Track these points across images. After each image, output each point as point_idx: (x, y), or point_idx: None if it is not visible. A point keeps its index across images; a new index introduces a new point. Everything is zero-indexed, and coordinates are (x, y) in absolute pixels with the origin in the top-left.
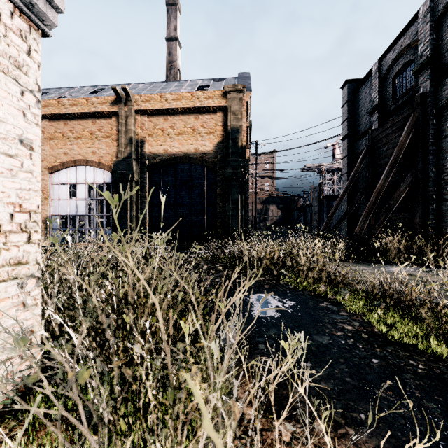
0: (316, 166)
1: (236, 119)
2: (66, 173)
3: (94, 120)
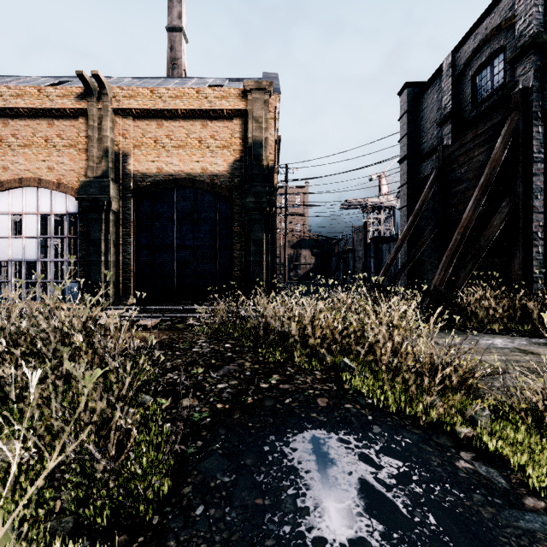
0: (358, 202)
1: (260, 128)
2: (6, 198)
3: (50, 120)
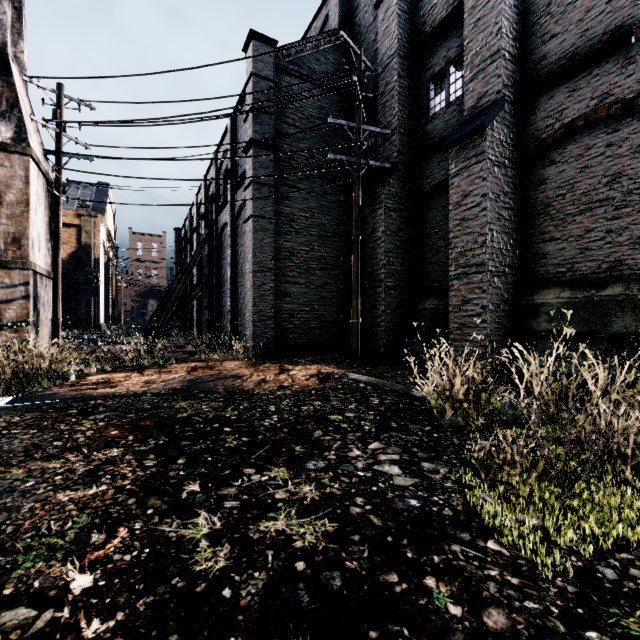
0: None
1: (90, 237)
2: None
3: None
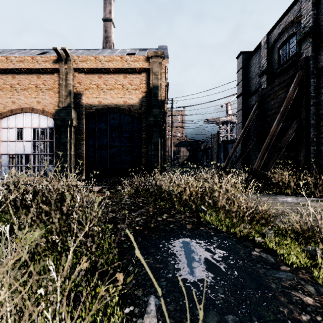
0: (214, 120)
1: (157, 78)
2: (14, 119)
3: (38, 75)
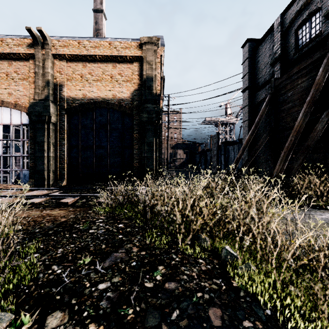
0: (213, 120)
1: (151, 68)
2: None
3: (10, 61)
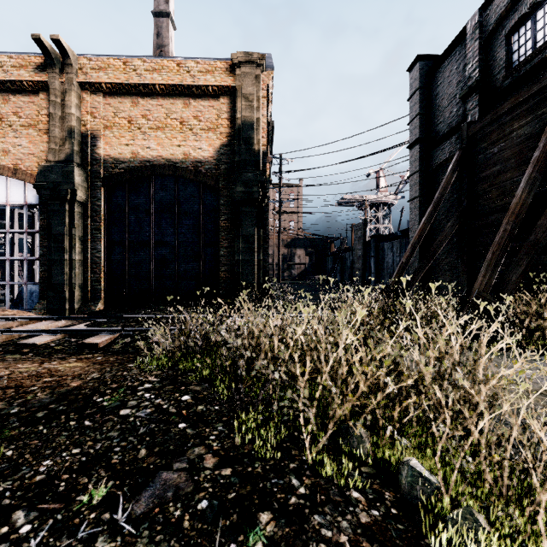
0: (355, 199)
1: (251, 108)
2: None
3: (5, 95)
